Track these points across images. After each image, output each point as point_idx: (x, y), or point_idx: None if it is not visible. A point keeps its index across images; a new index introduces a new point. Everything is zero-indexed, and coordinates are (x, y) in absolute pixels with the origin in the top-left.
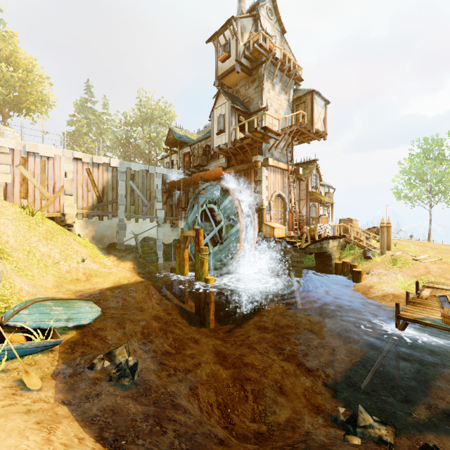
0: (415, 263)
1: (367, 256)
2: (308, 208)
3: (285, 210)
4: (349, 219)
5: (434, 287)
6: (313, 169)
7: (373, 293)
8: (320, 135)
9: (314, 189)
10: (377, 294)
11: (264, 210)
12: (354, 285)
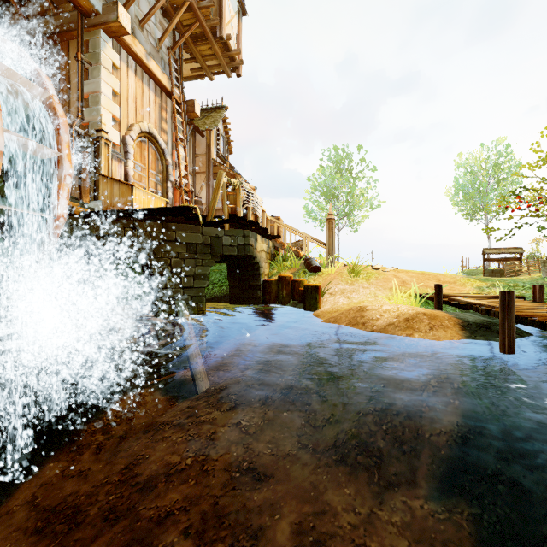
0: (379, 272)
1: (315, 266)
2: (211, 189)
3: (165, 178)
4: (276, 218)
5: (450, 296)
6: (221, 118)
7: (374, 320)
8: (231, 60)
9: (221, 161)
10: (389, 320)
11: (104, 143)
12: (313, 314)
